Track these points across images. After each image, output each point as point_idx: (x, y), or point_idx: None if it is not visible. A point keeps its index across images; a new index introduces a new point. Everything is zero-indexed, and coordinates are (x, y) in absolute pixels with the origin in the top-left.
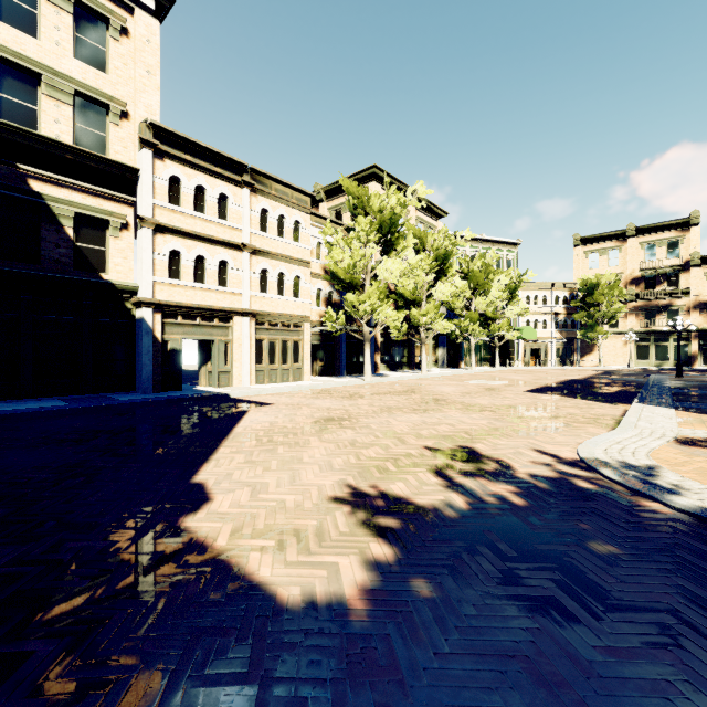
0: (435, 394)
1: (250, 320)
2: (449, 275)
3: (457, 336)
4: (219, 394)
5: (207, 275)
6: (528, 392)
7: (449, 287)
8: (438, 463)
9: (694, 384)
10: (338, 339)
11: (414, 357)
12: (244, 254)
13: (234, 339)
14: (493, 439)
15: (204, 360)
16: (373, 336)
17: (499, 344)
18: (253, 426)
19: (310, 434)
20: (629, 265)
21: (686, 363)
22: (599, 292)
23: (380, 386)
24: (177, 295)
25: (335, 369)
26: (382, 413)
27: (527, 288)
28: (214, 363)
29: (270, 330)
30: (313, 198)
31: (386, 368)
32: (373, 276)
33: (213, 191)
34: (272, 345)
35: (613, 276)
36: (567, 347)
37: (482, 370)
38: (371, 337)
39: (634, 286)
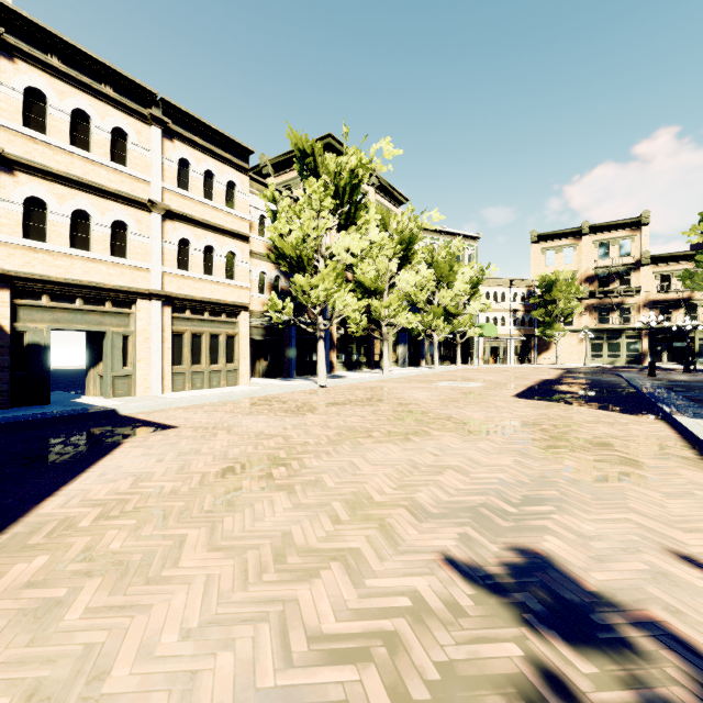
0: (409, 404)
1: (162, 306)
2: (413, 263)
3: (420, 332)
4: (99, 411)
5: (92, 239)
6: (518, 398)
7: (414, 276)
8: (514, 662)
9: (683, 385)
10: (286, 334)
11: (374, 355)
12: (153, 215)
13: (138, 331)
14: (560, 514)
15: (94, 360)
16: (329, 331)
17: (461, 341)
18: (91, 492)
19: (197, 516)
20: (583, 263)
21: (637, 361)
22: (557, 289)
23: (337, 391)
24: (39, 264)
25: (282, 369)
26: (342, 444)
27: (487, 284)
28: (106, 364)
29: (193, 320)
30: (259, 172)
31: (342, 367)
32: (329, 258)
33: (103, 122)
34: (196, 339)
35: (570, 274)
36: (525, 345)
37: (445, 369)
38: (326, 332)
39: (589, 284)
